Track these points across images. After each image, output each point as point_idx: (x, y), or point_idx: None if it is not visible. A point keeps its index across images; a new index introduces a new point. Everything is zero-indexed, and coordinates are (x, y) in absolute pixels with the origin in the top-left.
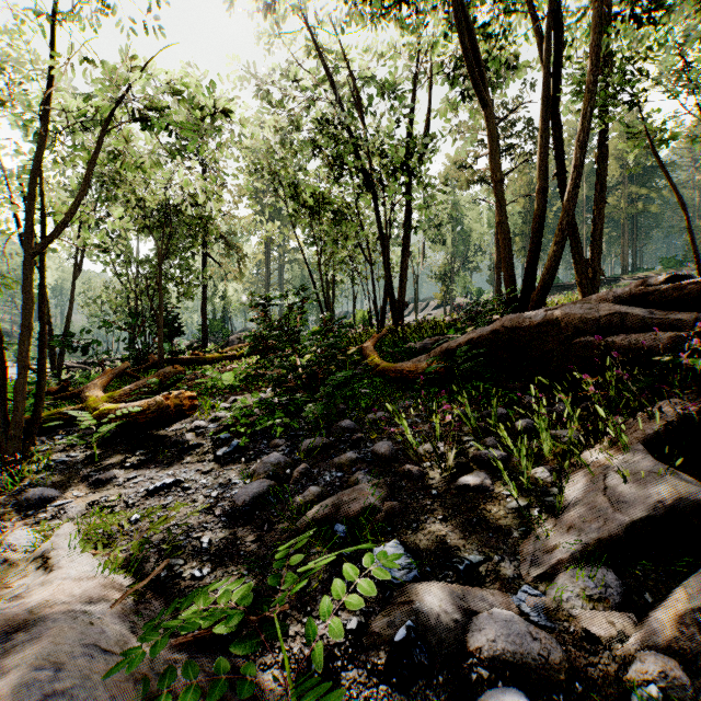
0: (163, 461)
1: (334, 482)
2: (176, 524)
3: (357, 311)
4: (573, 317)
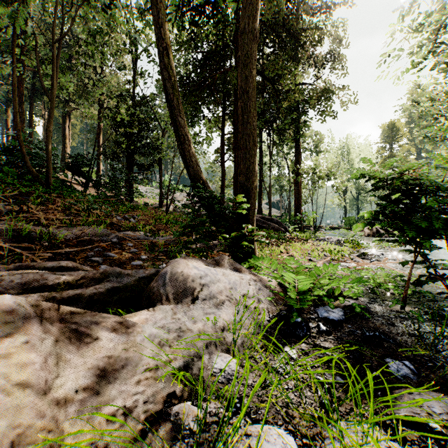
0: None
1: None
2: None
3: None
4: None
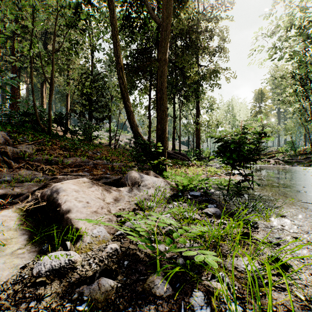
0: None
1: None
2: None
3: None
4: None
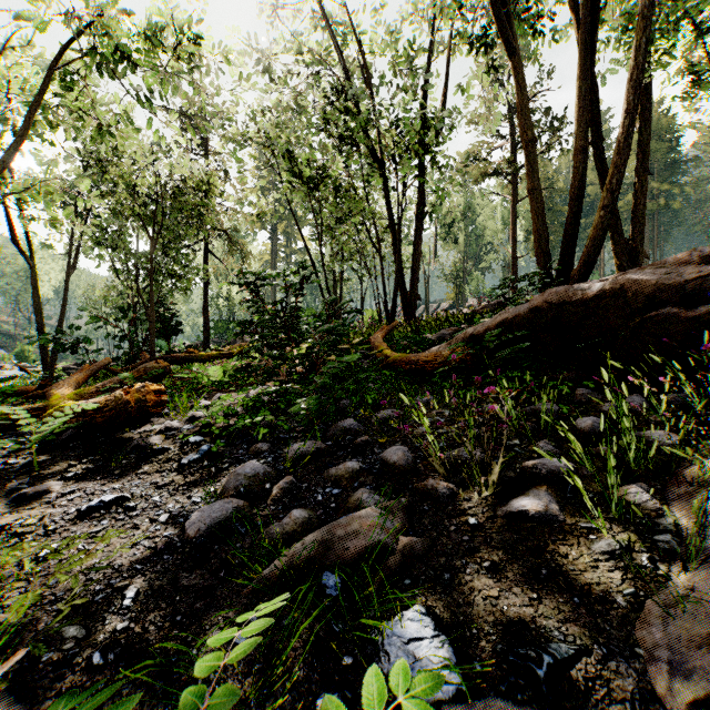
0: (115, 471)
1: (328, 503)
2: (90, 567)
3: (366, 311)
4: (645, 284)
